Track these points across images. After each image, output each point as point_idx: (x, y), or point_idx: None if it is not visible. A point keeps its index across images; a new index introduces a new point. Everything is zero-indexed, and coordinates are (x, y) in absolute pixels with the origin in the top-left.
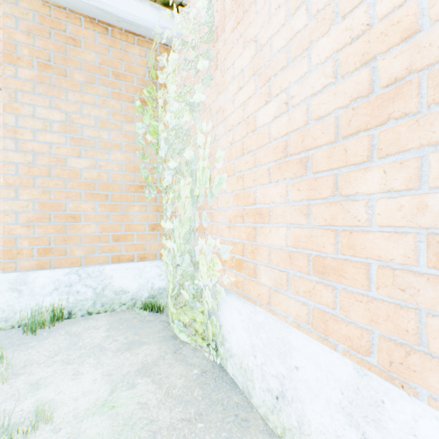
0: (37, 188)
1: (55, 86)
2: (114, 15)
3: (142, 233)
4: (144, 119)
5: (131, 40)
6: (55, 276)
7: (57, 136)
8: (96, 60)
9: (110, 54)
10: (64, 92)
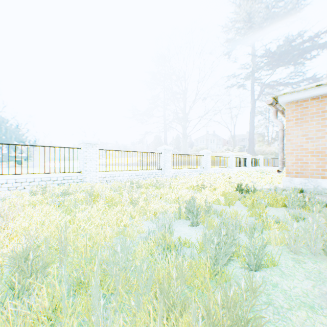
0: (294, 154)
1: (299, 124)
2: (321, 94)
3: None
4: None
5: None
6: (300, 179)
7: (300, 139)
8: (314, 110)
9: (320, 105)
10: (302, 125)
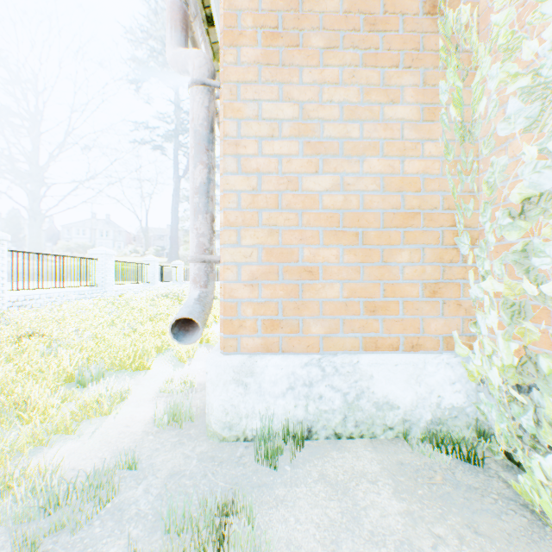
0: (260, 227)
1: (283, 64)
2: None
3: (411, 300)
4: (446, 75)
5: None
6: (289, 366)
7: (286, 143)
8: (339, 7)
9: None
10: (296, 70)
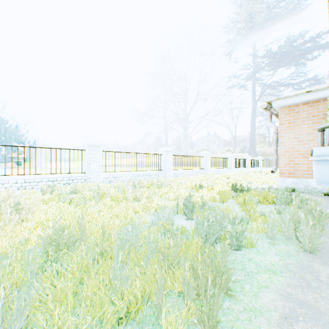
0: (287, 156)
1: (291, 127)
2: (311, 100)
3: None
4: None
5: (318, 102)
6: (292, 179)
7: (292, 141)
8: (305, 114)
9: (310, 110)
10: (294, 128)
